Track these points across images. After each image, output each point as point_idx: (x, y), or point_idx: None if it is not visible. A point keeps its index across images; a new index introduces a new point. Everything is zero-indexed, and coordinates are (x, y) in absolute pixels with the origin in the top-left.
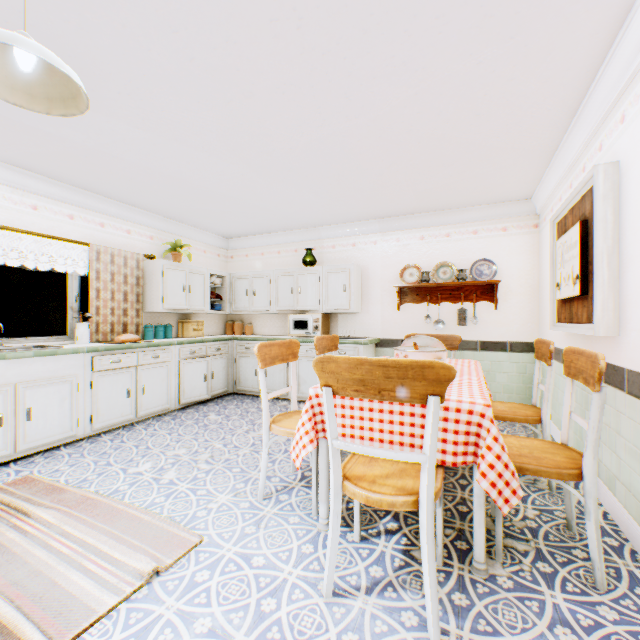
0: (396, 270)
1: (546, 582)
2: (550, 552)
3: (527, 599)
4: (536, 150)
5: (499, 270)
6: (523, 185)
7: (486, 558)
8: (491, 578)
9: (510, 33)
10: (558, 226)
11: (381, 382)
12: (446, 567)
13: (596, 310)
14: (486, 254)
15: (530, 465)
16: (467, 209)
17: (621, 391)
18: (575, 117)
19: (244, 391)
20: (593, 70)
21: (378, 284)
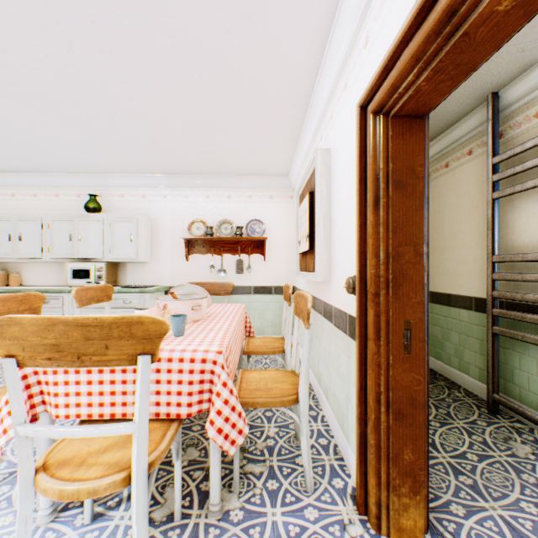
0: (185, 223)
1: (271, 500)
2: (280, 467)
3: (252, 527)
4: (286, 134)
5: (267, 229)
6: (282, 163)
7: (226, 493)
8: (225, 515)
9: (248, 10)
10: (301, 197)
11: (81, 345)
12: (184, 520)
13: (317, 261)
14: (258, 215)
15: (261, 398)
16: (244, 177)
17: (331, 323)
18: (307, 112)
19: None
20: (314, 74)
21: (168, 235)
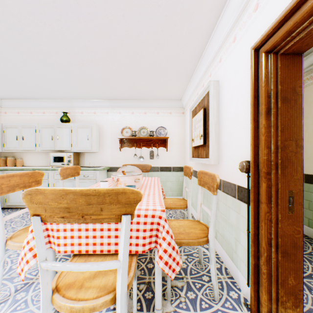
0: (119, 129)
1: (193, 306)
2: (193, 282)
3: None
4: (184, 74)
5: (168, 132)
6: (178, 92)
7: (162, 300)
8: None
9: None
10: (193, 112)
11: (84, 208)
12: None
13: (210, 151)
14: (163, 124)
15: (185, 240)
16: (154, 101)
17: (220, 190)
18: (201, 59)
19: (13, 206)
20: (209, 33)
21: (109, 136)
